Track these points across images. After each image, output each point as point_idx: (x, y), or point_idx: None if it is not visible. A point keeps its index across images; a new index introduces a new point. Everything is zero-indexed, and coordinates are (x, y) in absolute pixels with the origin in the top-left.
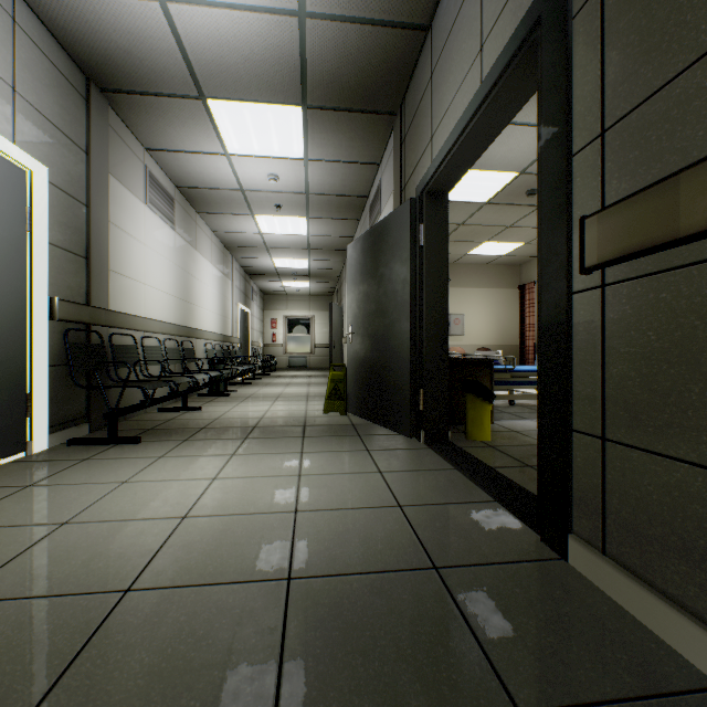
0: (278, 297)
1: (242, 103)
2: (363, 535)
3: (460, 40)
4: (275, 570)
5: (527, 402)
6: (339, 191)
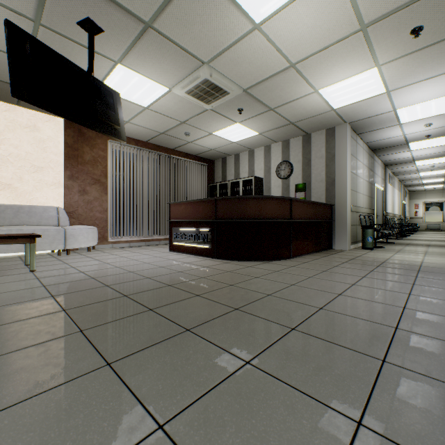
0: (419, 192)
1: (425, 160)
2: None
3: None
4: None
5: None
6: None
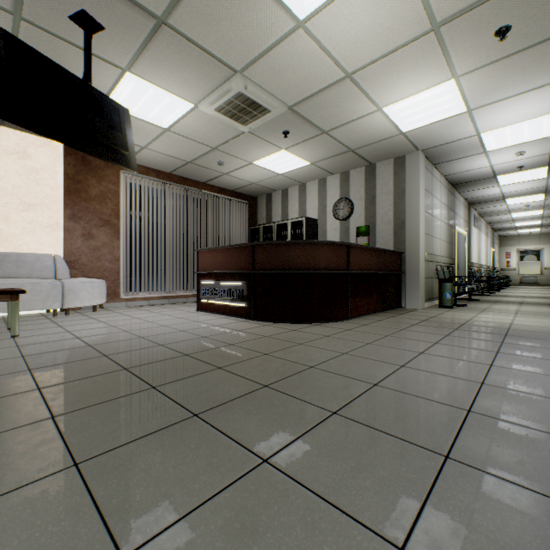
0: (511, 238)
1: (518, 197)
2: None
3: None
4: (545, 303)
5: None
6: None
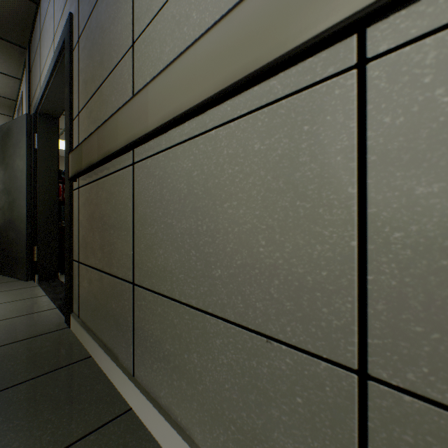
0: None
1: None
2: None
3: (49, 24)
4: None
5: None
6: None
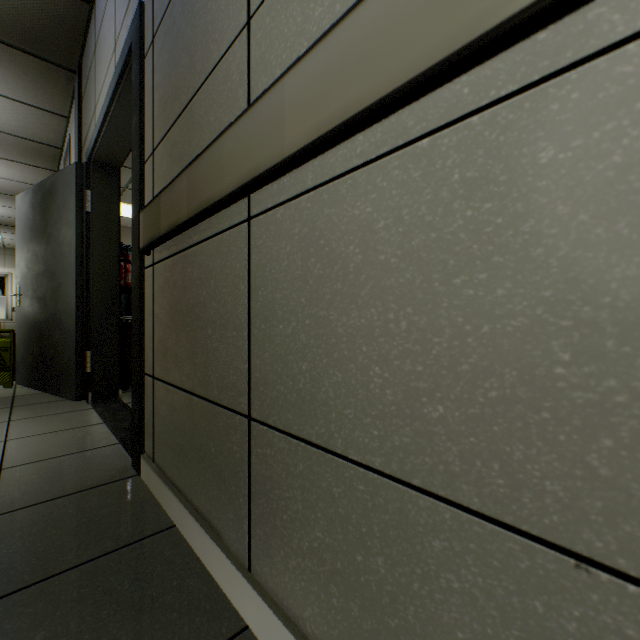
0: None
1: None
2: None
3: (107, 30)
4: None
5: None
6: (19, 132)
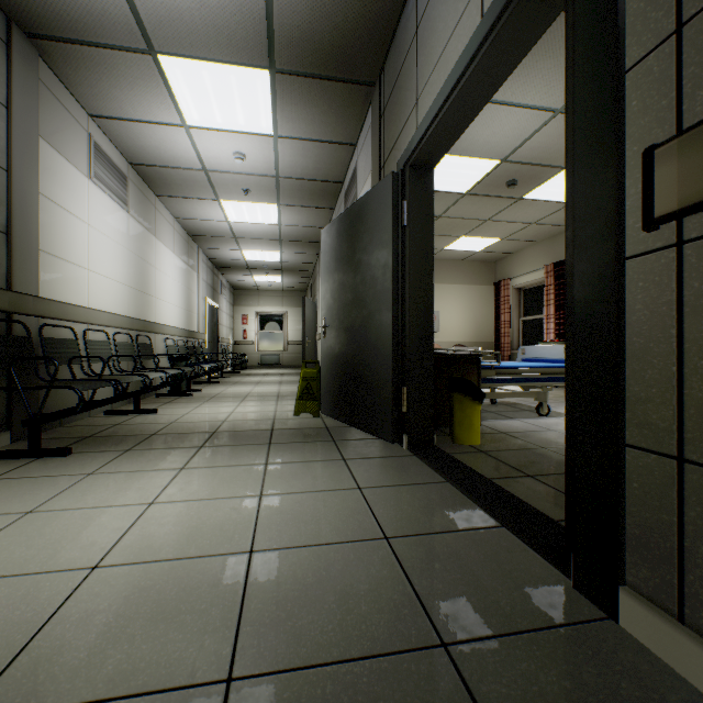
0: (250, 292)
1: (200, 62)
2: (341, 588)
3: None
4: (209, 663)
5: (508, 400)
6: (312, 175)
